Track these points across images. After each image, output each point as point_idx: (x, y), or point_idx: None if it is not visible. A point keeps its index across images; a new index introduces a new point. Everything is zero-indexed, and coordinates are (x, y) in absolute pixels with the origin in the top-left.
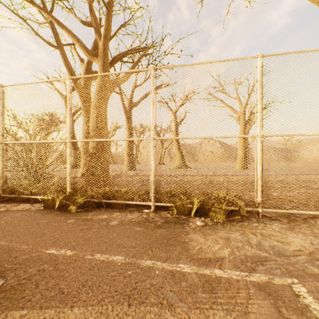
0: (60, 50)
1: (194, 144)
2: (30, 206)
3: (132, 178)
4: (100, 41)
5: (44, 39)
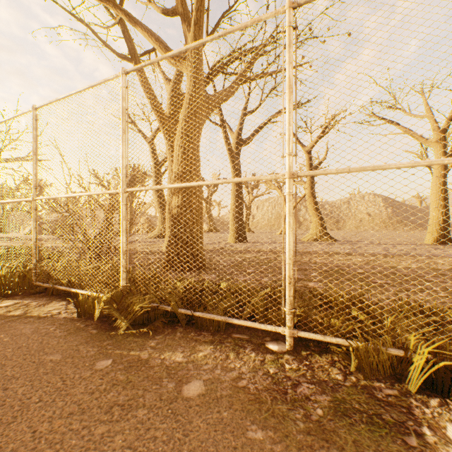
0: (134, 62)
1: (337, 202)
2: (63, 307)
3: (241, 257)
4: (189, 33)
5: (113, 50)
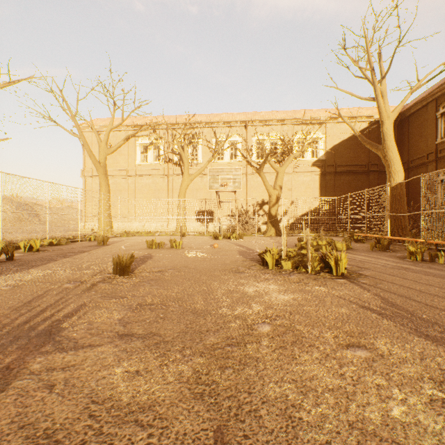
0: None
1: None
2: None
3: None
4: None
5: None
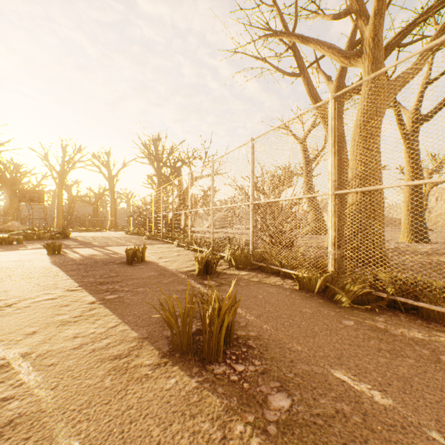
0: (302, 76)
1: None
2: (281, 281)
3: (432, 259)
4: (365, 26)
5: (285, 72)
